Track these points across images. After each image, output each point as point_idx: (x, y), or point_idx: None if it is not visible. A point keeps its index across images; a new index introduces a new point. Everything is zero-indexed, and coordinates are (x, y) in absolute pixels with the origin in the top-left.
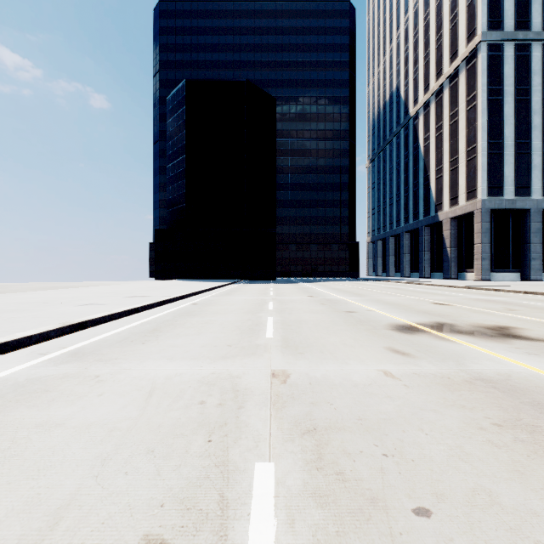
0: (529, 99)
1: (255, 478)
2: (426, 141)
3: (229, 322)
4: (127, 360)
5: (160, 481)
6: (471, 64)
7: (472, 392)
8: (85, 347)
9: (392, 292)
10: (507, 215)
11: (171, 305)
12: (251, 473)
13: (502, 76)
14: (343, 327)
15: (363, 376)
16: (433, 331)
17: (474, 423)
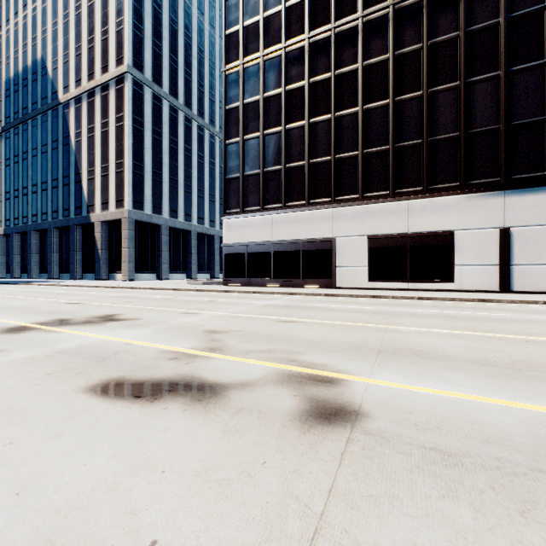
0: (161, 141)
1: None
2: (78, 137)
3: None
4: None
5: None
6: (120, 86)
7: (46, 361)
8: None
9: (24, 296)
10: (148, 227)
11: None
12: None
13: (144, 112)
14: None
15: None
16: (46, 327)
17: (31, 378)
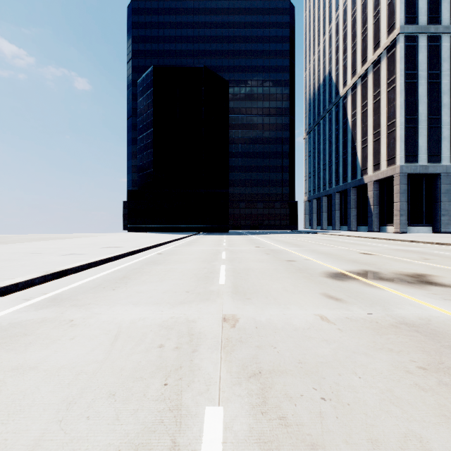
0: (439, 82)
1: (205, 422)
2: (353, 117)
3: (187, 270)
4: (98, 305)
5: (118, 426)
6: (391, 52)
7: (398, 336)
8: (63, 293)
9: (325, 243)
10: (421, 178)
11: (139, 255)
12: (201, 417)
13: (417, 62)
14: (285, 275)
15: (302, 320)
16: (361, 278)
17: (402, 366)
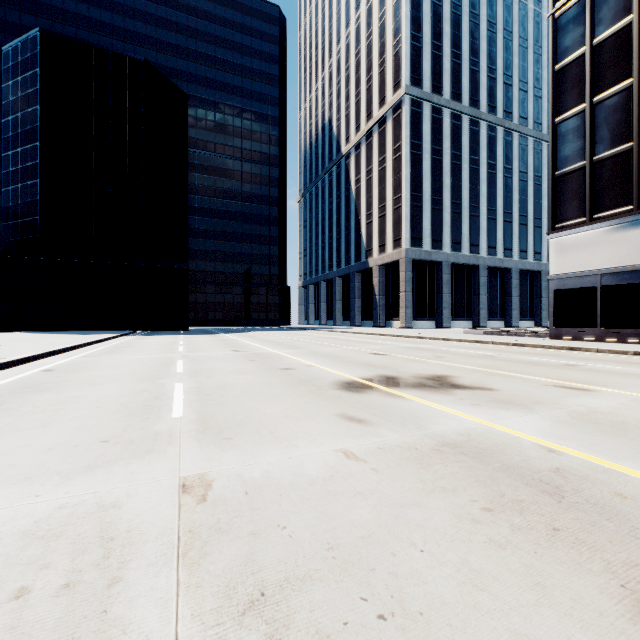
0: (441, 160)
1: None
2: (357, 183)
3: (108, 398)
4: None
5: None
6: (397, 114)
7: (445, 464)
8: None
9: (328, 343)
10: (425, 266)
11: None
12: None
13: (422, 132)
14: (282, 391)
15: (319, 463)
16: (381, 386)
17: (465, 514)
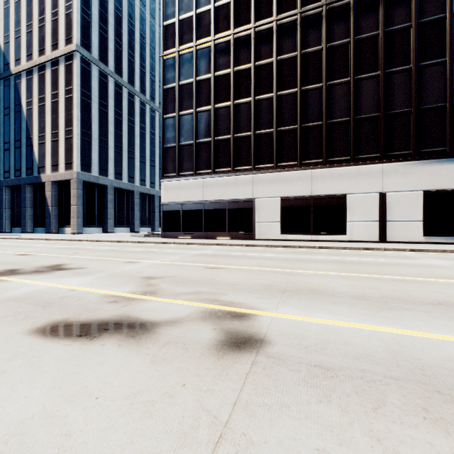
0: (107, 112)
1: None
2: (29, 105)
3: None
4: None
5: None
6: (69, 62)
7: None
8: None
9: None
10: (95, 187)
11: None
12: None
13: (91, 86)
14: None
15: None
16: None
17: None
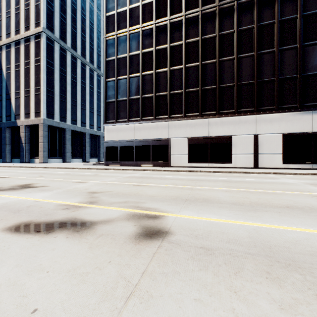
0: (66, 76)
1: None
2: (8, 70)
3: None
4: None
5: None
6: (38, 40)
7: None
8: None
9: None
10: (57, 129)
11: None
12: None
13: (54, 58)
14: None
15: None
16: None
17: None
